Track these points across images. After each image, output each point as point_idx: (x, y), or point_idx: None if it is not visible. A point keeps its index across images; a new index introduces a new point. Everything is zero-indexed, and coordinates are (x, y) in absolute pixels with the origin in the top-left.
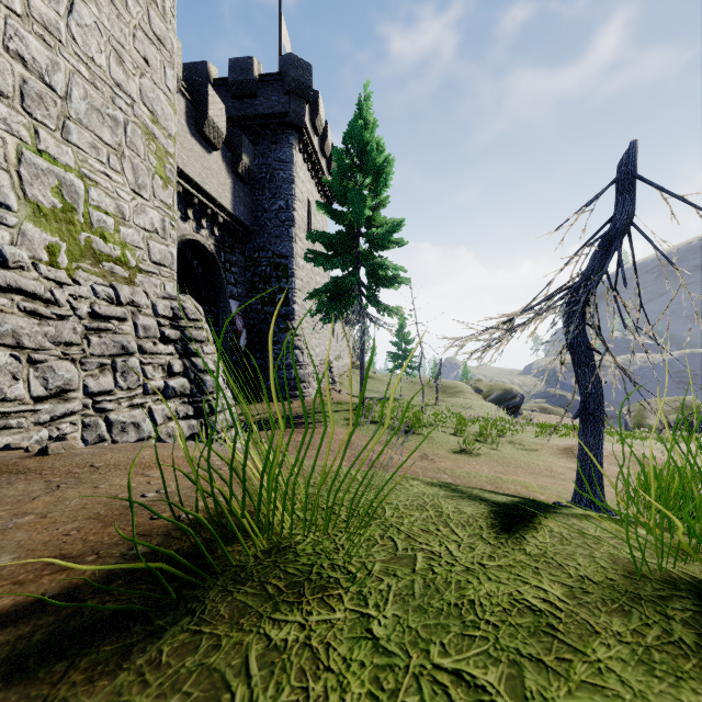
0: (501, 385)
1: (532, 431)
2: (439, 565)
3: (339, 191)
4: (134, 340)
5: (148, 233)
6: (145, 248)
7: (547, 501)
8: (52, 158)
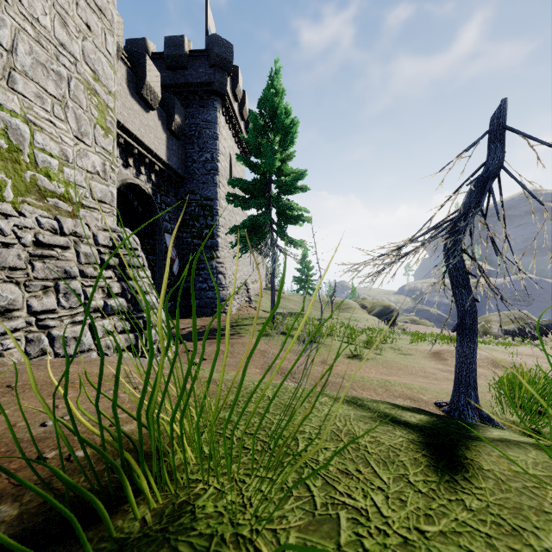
0: (382, 302)
1: (407, 339)
2: (368, 534)
3: (254, 146)
4: (76, 266)
5: (90, 174)
6: (87, 187)
7: (429, 402)
8: None
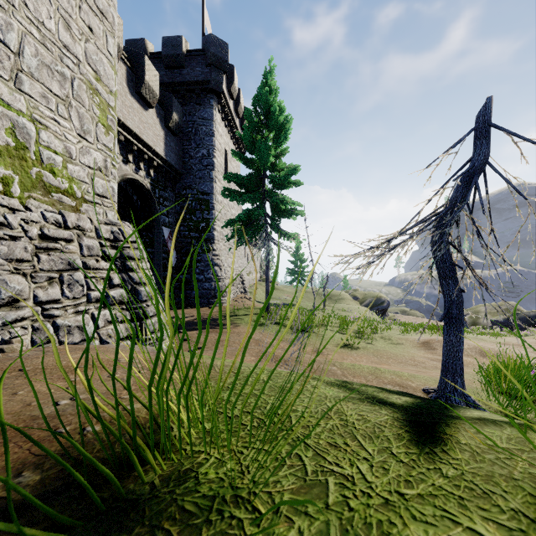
0: (373, 294)
1: (397, 329)
2: (354, 496)
3: (249, 142)
4: (79, 258)
5: (92, 170)
6: (89, 182)
7: (418, 388)
8: (5, 103)
